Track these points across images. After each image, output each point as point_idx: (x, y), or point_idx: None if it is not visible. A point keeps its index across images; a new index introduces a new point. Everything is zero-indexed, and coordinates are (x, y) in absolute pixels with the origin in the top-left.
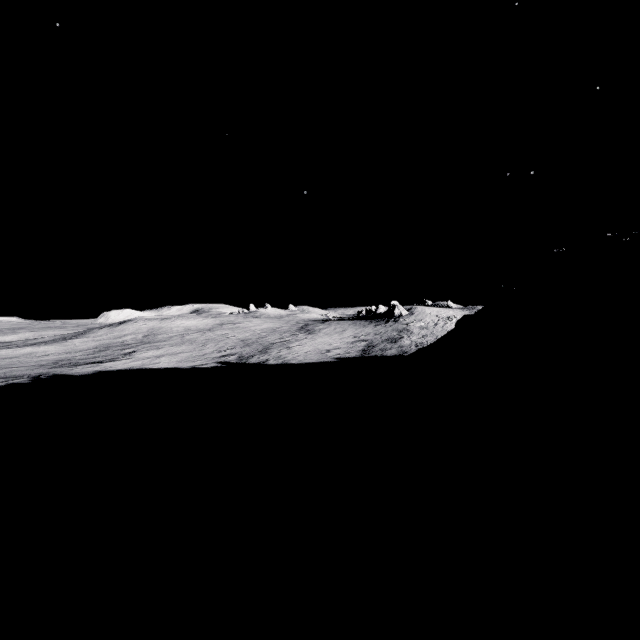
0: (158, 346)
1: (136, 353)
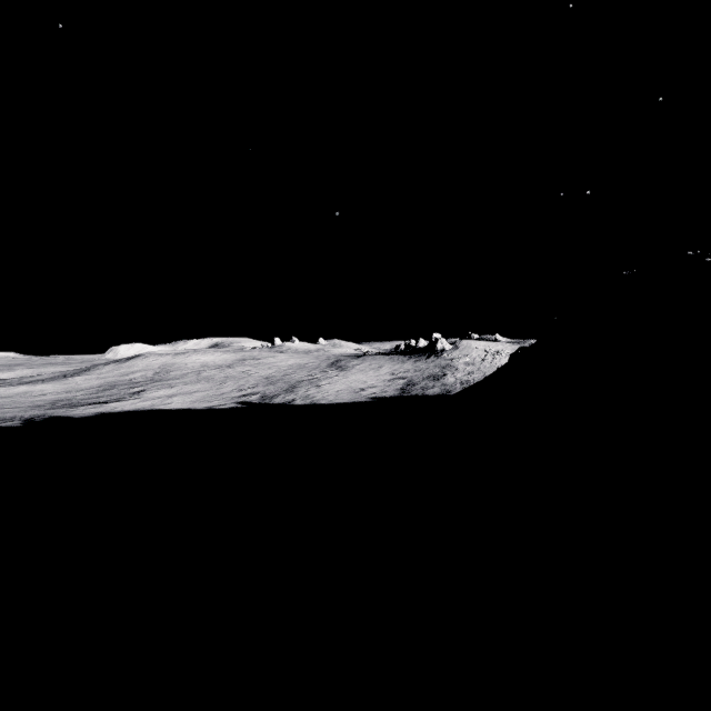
0: (171, 384)
1: (145, 392)
